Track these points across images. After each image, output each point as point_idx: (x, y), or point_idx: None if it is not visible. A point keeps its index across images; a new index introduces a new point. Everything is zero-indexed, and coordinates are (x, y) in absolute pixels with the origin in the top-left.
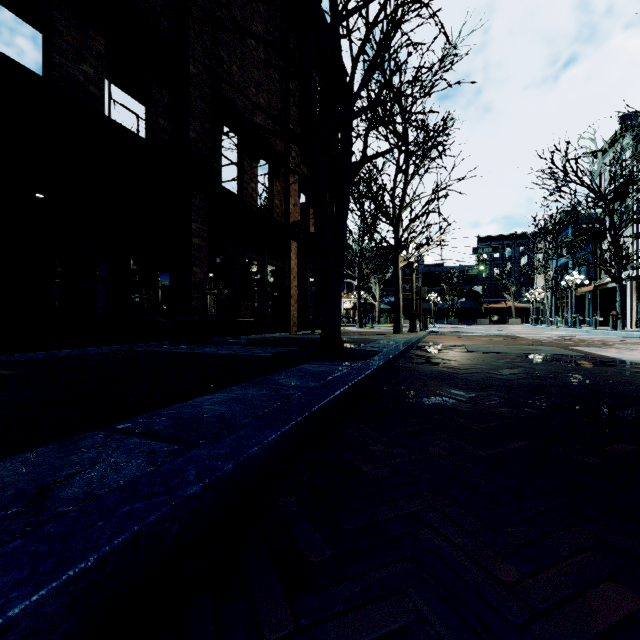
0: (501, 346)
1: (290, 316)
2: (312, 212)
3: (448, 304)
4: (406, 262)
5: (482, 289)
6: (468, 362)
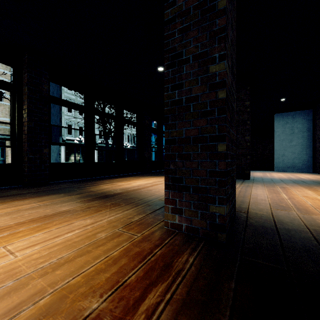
0: None
1: None
2: None
3: None
4: None
5: None
6: None
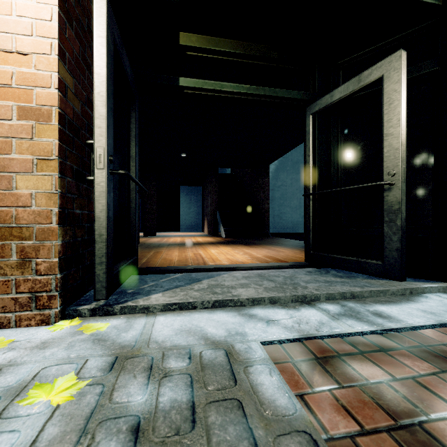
0: None
1: None
2: None
3: None
4: None
5: None
6: None
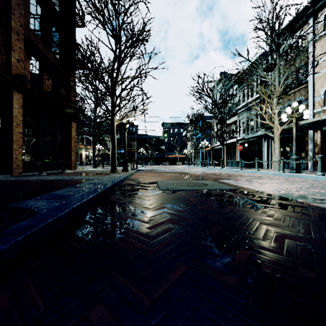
0: (181, 181)
1: (11, 159)
2: (47, 77)
3: (150, 155)
4: (119, 122)
5: (165, 148)
6: (161, 215)
